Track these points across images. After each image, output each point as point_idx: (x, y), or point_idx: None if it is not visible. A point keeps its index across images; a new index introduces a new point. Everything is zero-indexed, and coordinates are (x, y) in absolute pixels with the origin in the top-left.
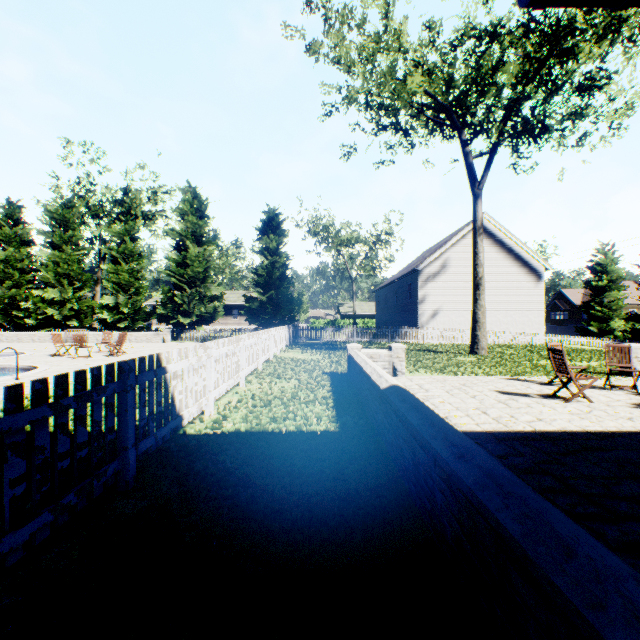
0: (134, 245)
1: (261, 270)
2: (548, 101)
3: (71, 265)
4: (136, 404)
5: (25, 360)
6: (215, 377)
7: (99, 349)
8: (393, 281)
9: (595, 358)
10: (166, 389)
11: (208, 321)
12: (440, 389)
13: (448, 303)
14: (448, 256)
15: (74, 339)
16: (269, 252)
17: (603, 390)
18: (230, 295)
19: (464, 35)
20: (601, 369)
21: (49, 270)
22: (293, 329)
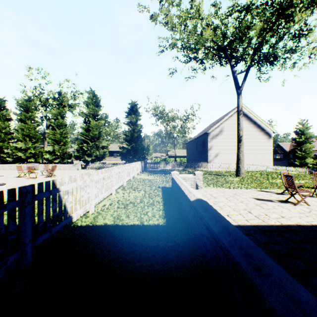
0: (63, 120)
1: (127, 133)
2: (278, 42)
3: (30, 130)
4: (35, 213)
5: (1, 180)
6: (96, 191)
7: (42, 174)
8: (195, 139)
9: (301, 178)
10: (60, 201)
11: (101, 159)
12: (222, 197)
13: (223, 150)
14: (223, 126)
15: (28, 168)
16: (132, 124)
17: (312, 197)
18: (113, 146)
19: (232, 9)
20: (307, 185)
21: (19, 133)
22: (144, 163)
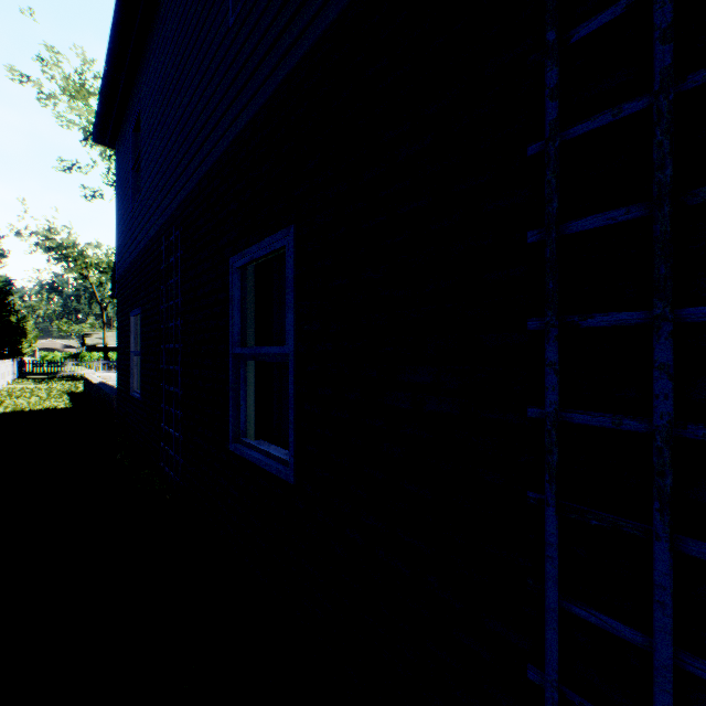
0: None
1: None
2: None
3: None
4: None
5: None
6: None
7: None
8: None
9: None
10: None
11: None
12: None
13: None
14: None
15: None
16: None
17: None
18: None
19: None
20: None
21: None
22: (19, 363)
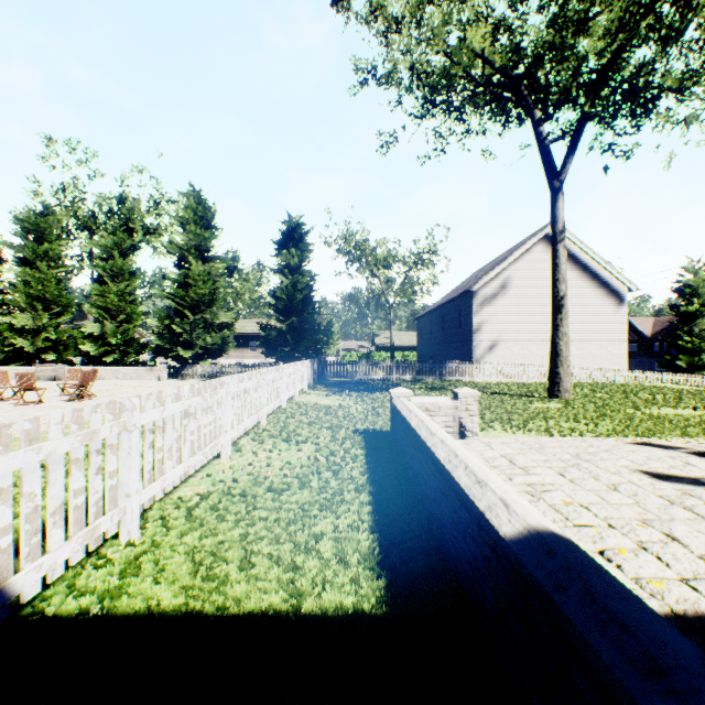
0: (125, 261)
1: (280, 292)
2: (669, 47)
3: (47, 285)
4: None
5: None
6: (151, 460)
7: (62, 391)
8: (439, 306)
9: None
10: None
11: (216, 354)
12: (546, 467)
13: (509, 332)
14: (509, 274)
15: (17, 379)
16: (290, 270)
17: None
18: (248, 324)
19: None
20: None
21: (19, 291)
22: (318, 364)
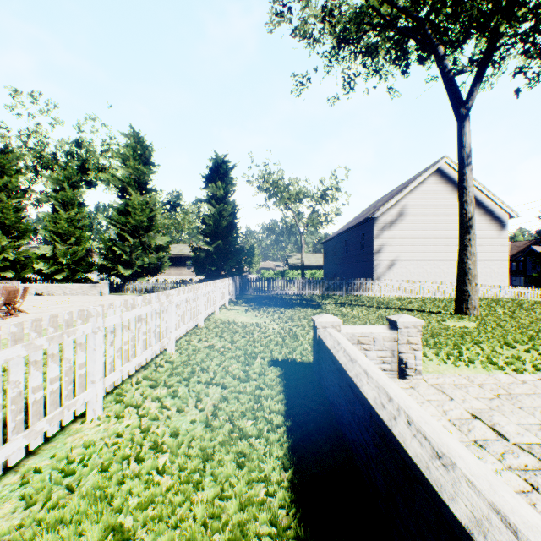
0: (74, 192)
1: (208, 219)
2: None
3: (6, 213)
4: None
5: None
6: None
7: None
8: (343, 232)
9: None
10: None
11: (153, 272)
12: None
13: (405, 253)
14: (405, 203)
15: None
16: (216, 201)
17: None
18: (185, 247)
19: None
20: None
21: None
22: (240, 281)
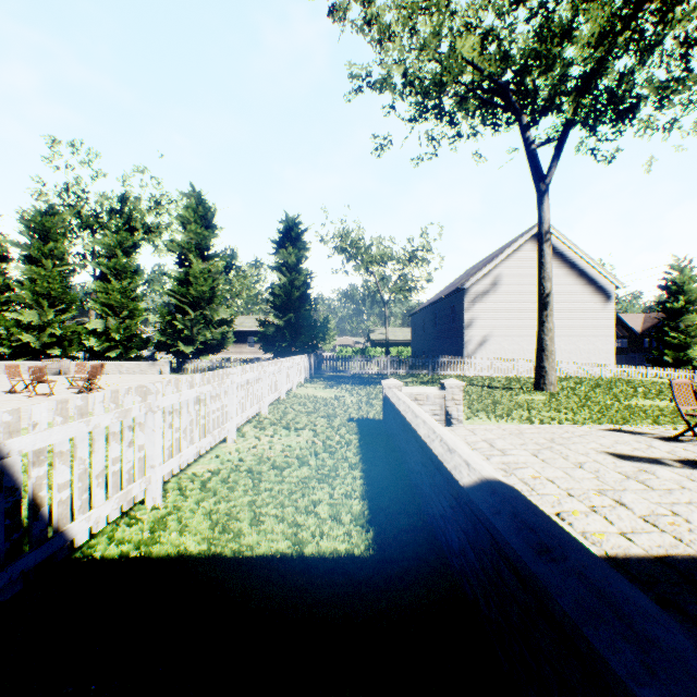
0: (127, 259)
1: (278, 289)
2: (645, 60)
3: (52, 283)
4: None
5: None
6: (170, 439)
7: (70, 384)
8: (433, 303)
9: None
10: (6, 491)
11: (216, 349)
12: (522, 449)
13: (499, 328)
14: (499, 272)
15: (30, 372)
16: (287, 268)
17: None
18: (246, 320)
19: None
20: None
21: (25, 289)
22: (315, 359)
